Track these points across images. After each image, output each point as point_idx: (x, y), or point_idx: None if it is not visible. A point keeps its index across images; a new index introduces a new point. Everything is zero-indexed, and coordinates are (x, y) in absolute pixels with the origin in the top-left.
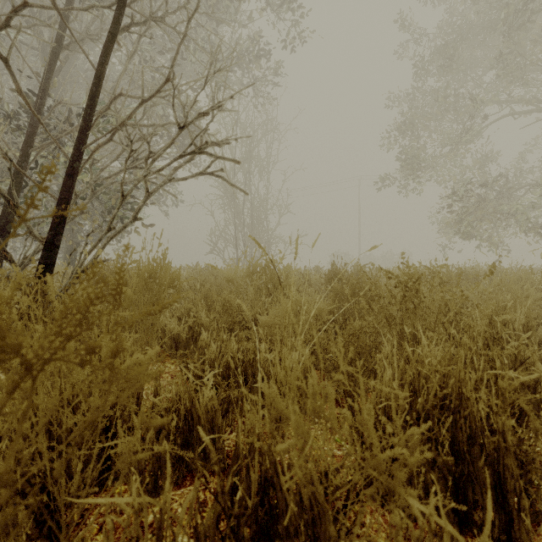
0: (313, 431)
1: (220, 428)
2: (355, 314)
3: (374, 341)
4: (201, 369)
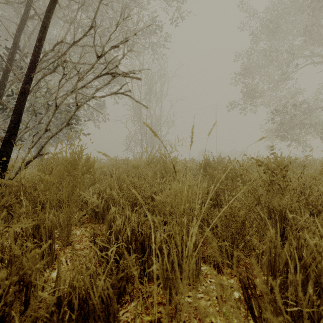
0: (203, 301)
1: (116, 315)
2: (224, 192)
3: (245, 215)
4: (109, 239)
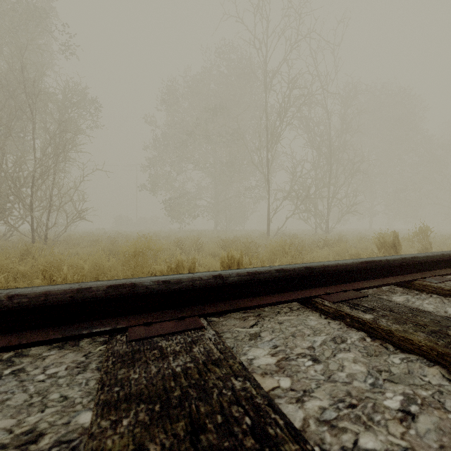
0: None
1: None
2: None
3: None
4: None
